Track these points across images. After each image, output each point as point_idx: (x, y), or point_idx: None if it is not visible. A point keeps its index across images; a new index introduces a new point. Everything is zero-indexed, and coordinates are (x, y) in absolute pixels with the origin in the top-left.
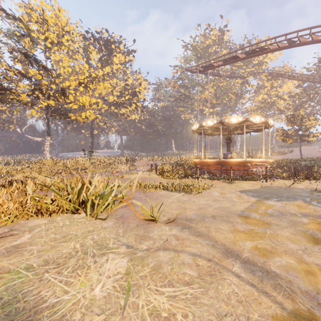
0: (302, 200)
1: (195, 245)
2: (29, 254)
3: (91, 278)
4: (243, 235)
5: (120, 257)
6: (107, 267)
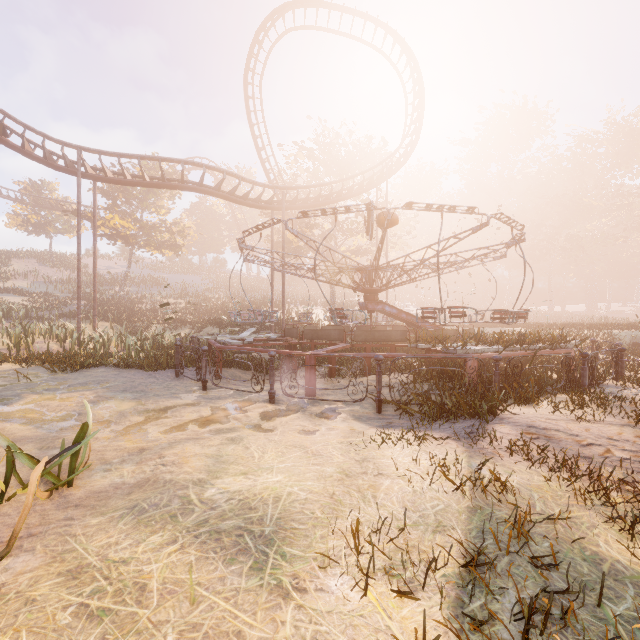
0: (29, 393)
1: (177, 447)
2: (209, 616)
3: (264, 488)
4: (130, 437)
5: (212, 486)
6: (238, 487)
